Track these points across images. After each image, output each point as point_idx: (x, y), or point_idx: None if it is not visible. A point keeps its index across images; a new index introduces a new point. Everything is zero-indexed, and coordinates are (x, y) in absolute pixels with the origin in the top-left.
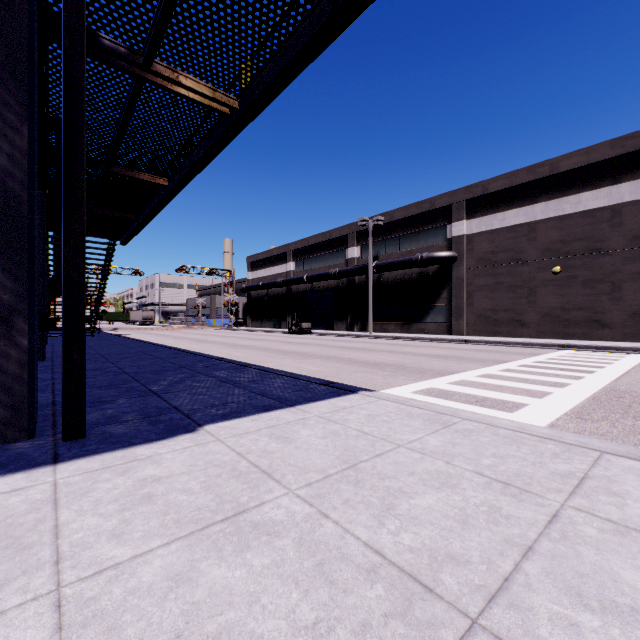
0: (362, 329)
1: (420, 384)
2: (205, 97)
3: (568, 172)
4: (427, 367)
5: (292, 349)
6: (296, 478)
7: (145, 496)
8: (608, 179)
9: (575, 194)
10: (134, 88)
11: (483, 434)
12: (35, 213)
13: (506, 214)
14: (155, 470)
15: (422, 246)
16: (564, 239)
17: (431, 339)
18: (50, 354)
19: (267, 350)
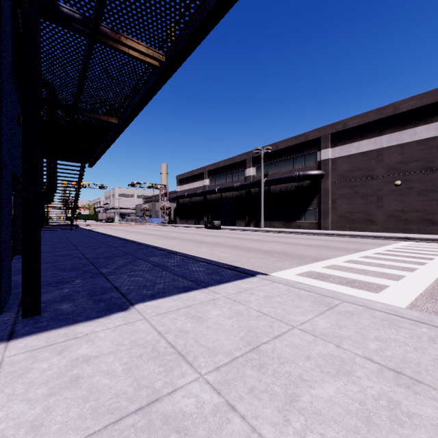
0: (256, 225)
1: (302, 268)
2: (140, 53)
3: (407, 112)
4: (305, 254)
5: (207, 240)
6: (206, 361)
7: (72, 378)
8: (437, 116)
9: (412, 128)
10: (88, 47)
11: (363, 316)
12: (3, 137)
13: (360, 143)
14: (87, 349)
15: (299, 167)
16: (404, 161)
17: (306, 233)
18: None
19: (189, 240)
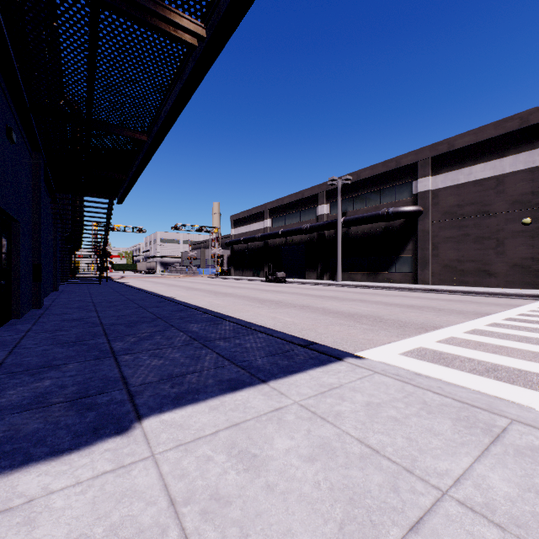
0: (331, 278)
1: (406, 342)
2: (168, 23)
3: None
4: (406, 319)
5: (268, 297)
6: None
7: None
8: None
9: None
10: (91, 16)
11: None
12: None
13: (472, 169)
14: None
15: (388, 202)
16: (535, 190)
17: (398, 288)
18: (51, 301)
19: (245, 298)
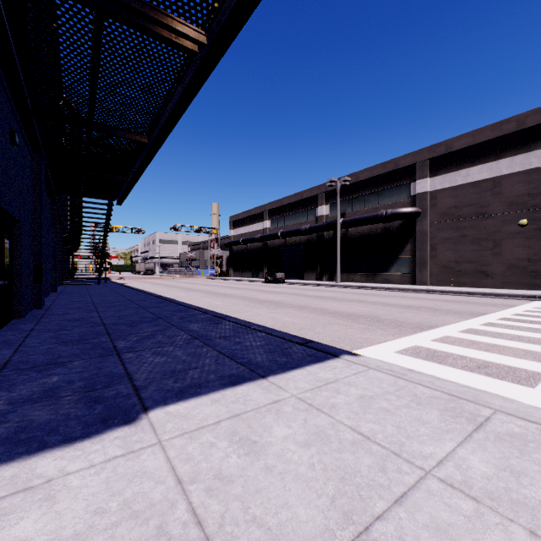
0: (330, 279)
1: (402, 341)
2: (170, 30)
3: (535, 127)
4: (402, 319)
5: (267, 298)
6: None
7: None
8: None
9: None
10: (95, 23)
11: None
12: None
13: (470, 170)
14: (35, 523)
15: (386, 203)
16: (531, 192)
17: (396, 289)
18: (51, 302)
19: (244, 299)
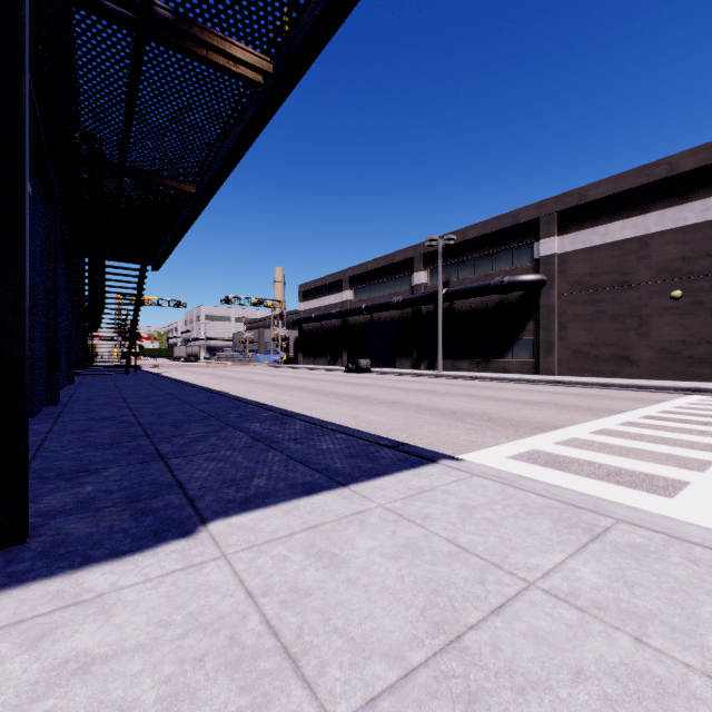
0: (430, 367)
1: (517, 444)
2: (228, 57)
3: (692, 172)
4: (520, 418)
5: (348, 391)
6: (346, 678)
7: None
8: None
9: (702, 199)
10: (134, 48)
11: (669, 558)
12: None
13: (609, 227)
14: (93, 636)
15: (502, 269)
16: (686, 256)
17: (515, 380)
18: (68, 397)
19: (318, 393)
